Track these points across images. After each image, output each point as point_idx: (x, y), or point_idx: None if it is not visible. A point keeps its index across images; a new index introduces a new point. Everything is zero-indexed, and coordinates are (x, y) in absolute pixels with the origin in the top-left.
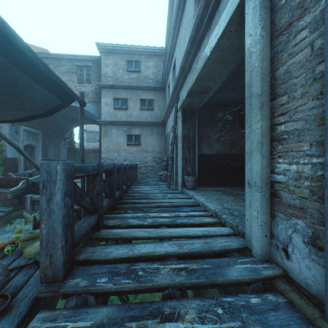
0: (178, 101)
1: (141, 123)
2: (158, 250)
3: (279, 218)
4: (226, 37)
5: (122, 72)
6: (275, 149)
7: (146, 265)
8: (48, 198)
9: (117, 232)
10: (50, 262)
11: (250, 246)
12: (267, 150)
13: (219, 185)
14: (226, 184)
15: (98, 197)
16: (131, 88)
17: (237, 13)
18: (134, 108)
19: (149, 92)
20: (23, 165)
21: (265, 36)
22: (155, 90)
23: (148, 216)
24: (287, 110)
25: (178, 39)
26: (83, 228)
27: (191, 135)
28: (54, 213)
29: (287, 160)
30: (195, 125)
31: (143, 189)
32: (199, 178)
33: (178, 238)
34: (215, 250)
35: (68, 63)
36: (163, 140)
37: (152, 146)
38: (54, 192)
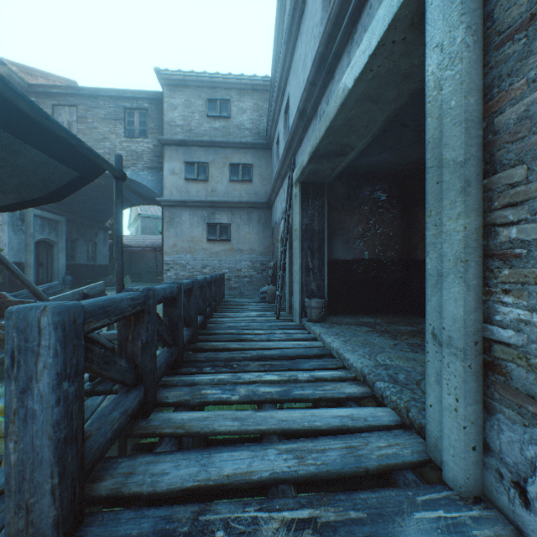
0: (294, 168)
1: (231, 204)
2: (256, 469)
3: (505, 418)
4: (385, 53)
5: (200, 118)
6: (496, 274)
7: (232, 512)
8: (22, 386)
9: (180, 421)
10: (27, 522)
11: (438, 460)
12: (477, 276)
13: (364, 312)
14: (376, 310)
15: (144, 353)
16: (214, 145)
17: (408, 5)
18: (219, 179)
19: (244, 152)
20: (33, 275)
21: (472, 44)
22: (255, 148)
23: (241, 379)
24: (524, 197)
25: (293, 61)
26: (109, 425)
27: (317, 226)
28: (34, 418)
29: (526, 300)
30: (322, 210)
31: (234, 319)
32: (329, 300)
33: (295, 433)
34: (369, 468)
35: (109, 104)
36: (268, 232)
37: (250, 242)
38: (35, 374)
